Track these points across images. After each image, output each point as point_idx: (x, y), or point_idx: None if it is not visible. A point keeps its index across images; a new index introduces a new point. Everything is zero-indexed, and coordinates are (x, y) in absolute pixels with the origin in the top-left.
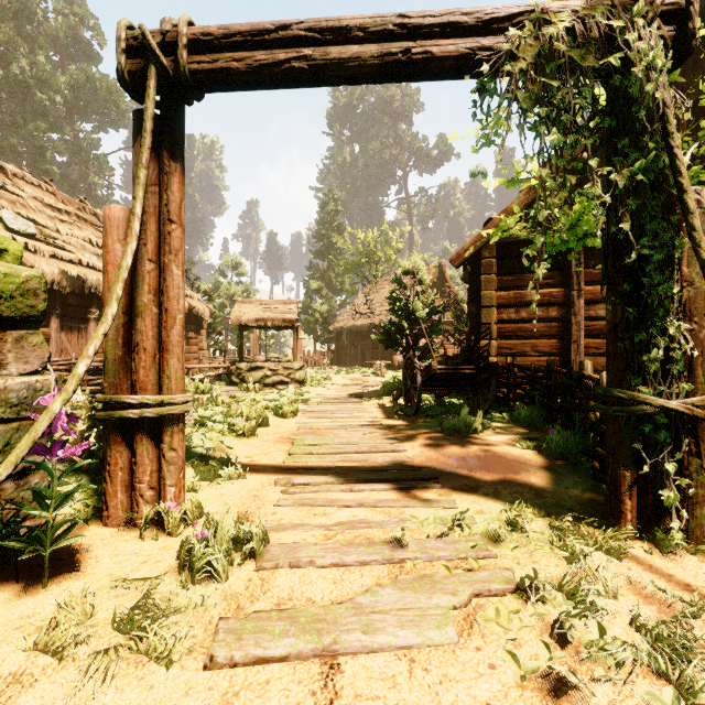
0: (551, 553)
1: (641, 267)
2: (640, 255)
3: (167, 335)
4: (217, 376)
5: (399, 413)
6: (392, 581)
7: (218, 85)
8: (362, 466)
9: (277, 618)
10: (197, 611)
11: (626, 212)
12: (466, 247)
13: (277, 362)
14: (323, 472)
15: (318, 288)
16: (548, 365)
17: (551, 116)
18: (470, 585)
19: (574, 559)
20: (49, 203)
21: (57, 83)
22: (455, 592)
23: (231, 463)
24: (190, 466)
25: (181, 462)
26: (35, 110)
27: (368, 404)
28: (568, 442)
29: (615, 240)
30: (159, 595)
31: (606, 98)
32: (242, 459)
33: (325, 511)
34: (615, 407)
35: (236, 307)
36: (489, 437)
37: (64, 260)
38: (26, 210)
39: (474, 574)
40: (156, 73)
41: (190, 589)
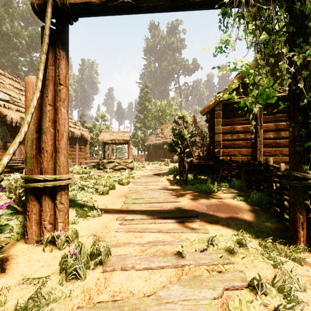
0: (263, 261)
1: (308, 107)
2: (307, 101)
3: (59, 143)
4: (93, 165)
5: (177, 183)
6: (178, 280)
7: (85, 12)
8: (160, 210)
9: (111, 307)
10: (66, 301)
11: (301, 77)
12: (208, 105)
13: (120, 159)
14: (140, 213)
15: (140, 126)
16: (248, 160)
17: (261, 26)
18: (222, 283)
19: (276, 265)
20: (16, 86)
21: (23, 35)
22: (214, 287)
23: (95, 208)
24: (74, 210)
25: (66, 210)
26: (13, 47)
27: (162, 179)
28: (261, 198)
29: (294, 93)
30: (44, 290)
31: (289, 19)
32: (101, 206)
33: (141, 235)
34: (294, 181)
35: (101, 134)
36: (221, 195)
37: (22, 112)
38: (5, 89)
39: (223, 275)
40: (52, 5)
41: (64, 285)
